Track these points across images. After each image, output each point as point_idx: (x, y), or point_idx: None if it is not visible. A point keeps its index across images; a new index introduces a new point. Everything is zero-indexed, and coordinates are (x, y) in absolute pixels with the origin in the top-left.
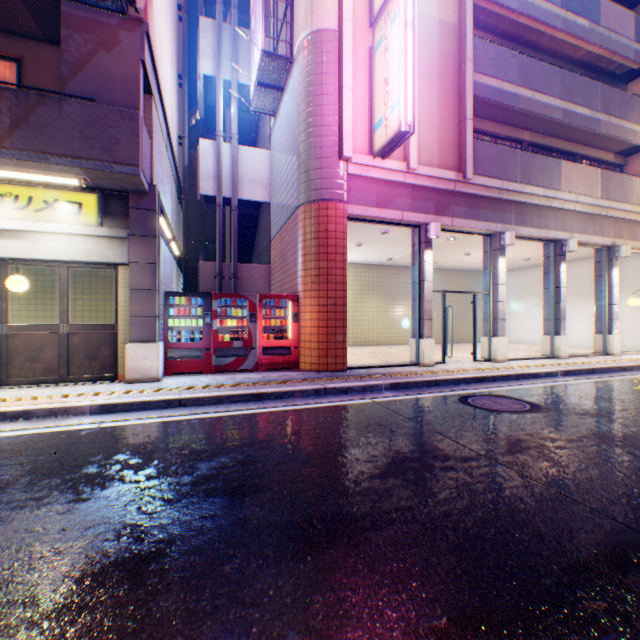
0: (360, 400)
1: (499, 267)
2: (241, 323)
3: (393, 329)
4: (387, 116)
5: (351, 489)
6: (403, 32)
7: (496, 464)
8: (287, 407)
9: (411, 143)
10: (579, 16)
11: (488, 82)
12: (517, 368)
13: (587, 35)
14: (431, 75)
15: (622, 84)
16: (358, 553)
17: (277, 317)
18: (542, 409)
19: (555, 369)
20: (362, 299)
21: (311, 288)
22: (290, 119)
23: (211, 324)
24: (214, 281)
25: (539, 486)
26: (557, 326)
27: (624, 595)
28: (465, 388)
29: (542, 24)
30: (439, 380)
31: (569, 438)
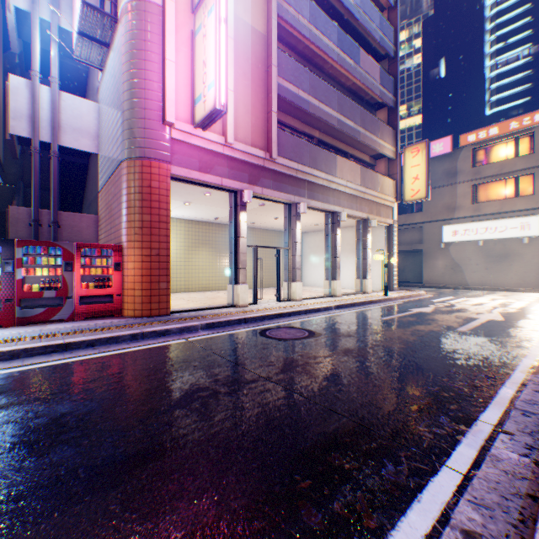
0: (176, 340)
1: (297, 229)
2: (55, 272)
3: (222, 277)
4: (206, 93)
5: (134, 428)
6: (218, 25)
7: (270, 383)
8: (98, 354)
9: (229, 121)
10: (348, 56)
11: (289, 87)
12: (307, 305)
13: (353, 71)
14: (246, 69)
15: (374, 111)
16: (116, 494)
17: (100, 266)
18: (316, 335)
19: (331, 304)
20: (195, 251)
21: (135, 239)
22: (116, 76)
23: (14, 273)
24: (29, 228)
25: (295, 395)
26: (335, 273)
27: (325, 470)
28: (268, 323)
29: (325, 54)
30: (248, 318)
31: (326, 355)
